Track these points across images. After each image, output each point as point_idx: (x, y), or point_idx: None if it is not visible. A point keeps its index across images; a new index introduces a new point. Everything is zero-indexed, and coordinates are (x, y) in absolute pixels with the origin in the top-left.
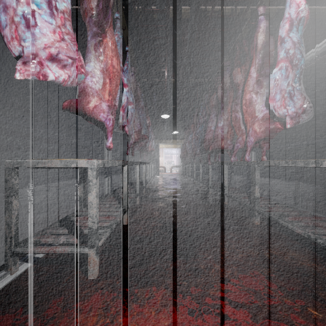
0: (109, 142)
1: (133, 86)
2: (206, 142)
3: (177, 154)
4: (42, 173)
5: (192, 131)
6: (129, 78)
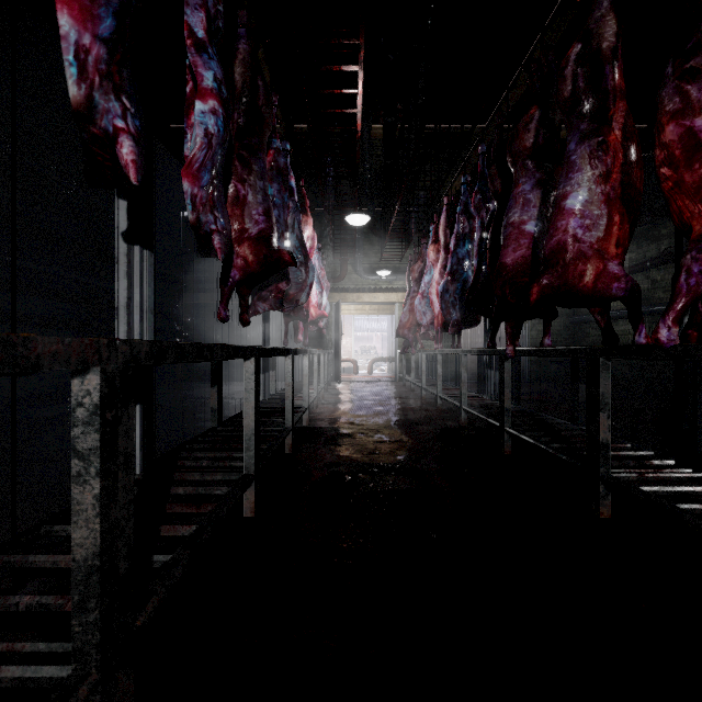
0: None
1: (244, 73)
2: (507, 278)
3: (382, 330)
4: (6, 380)
5: (432, 262)
6: None
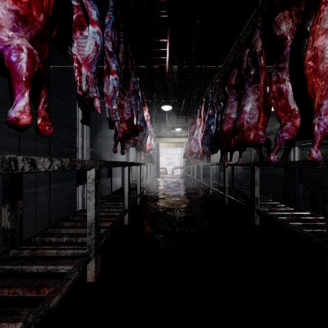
0: (20, 109)
1: (122, 57)
2: (224, 135)
3: (178, 154)
4: None
5: (199, 126)
6: (112, 36)
